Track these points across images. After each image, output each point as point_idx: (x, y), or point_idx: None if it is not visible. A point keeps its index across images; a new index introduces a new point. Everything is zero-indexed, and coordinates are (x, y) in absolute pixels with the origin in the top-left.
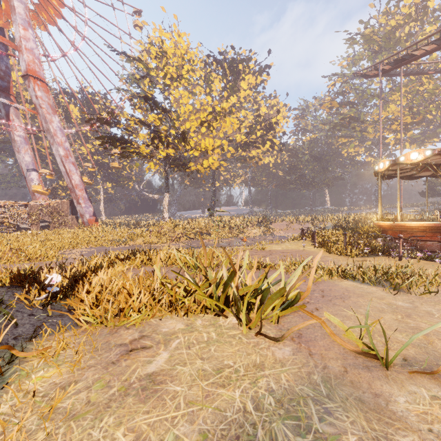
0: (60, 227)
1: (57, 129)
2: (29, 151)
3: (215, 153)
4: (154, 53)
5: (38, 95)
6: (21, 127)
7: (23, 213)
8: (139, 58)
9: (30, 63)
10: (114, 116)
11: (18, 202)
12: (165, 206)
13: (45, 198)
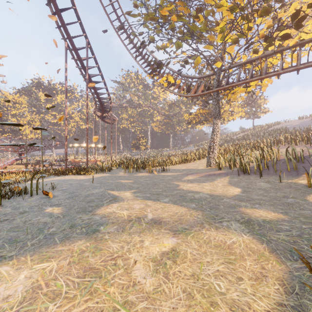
0: None
1: None
2: None
3: (33, 133)
4: (2, 99)
5: None
6: None
7: None
8: None
9: None
10: None
11: None
12: (9, 153)
13: None
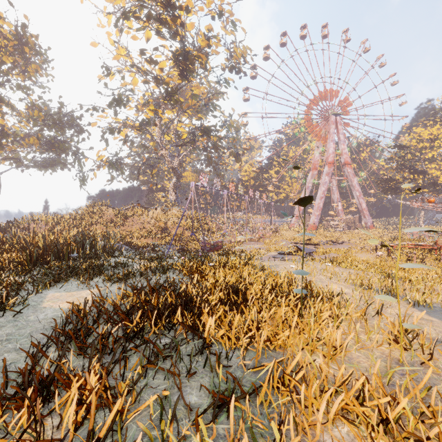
0: (354, 229)
1: (355, 184)
2: (338, 193)
3: None
4: (414, 141)
5: (348, 171)
6: (335, 183)
7: (342, 223)
8: (404, 147)
9: (345, 158)
10: (390, 179)
11: (340, 218)
12: (420, 218)
13: (343, 214)
